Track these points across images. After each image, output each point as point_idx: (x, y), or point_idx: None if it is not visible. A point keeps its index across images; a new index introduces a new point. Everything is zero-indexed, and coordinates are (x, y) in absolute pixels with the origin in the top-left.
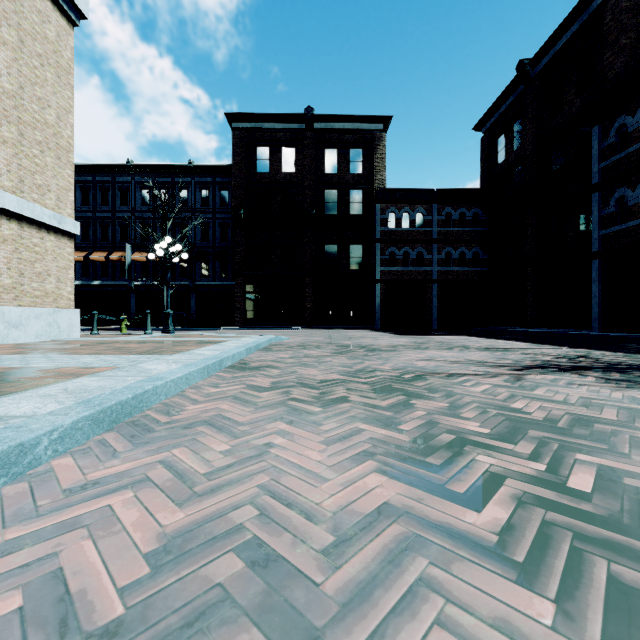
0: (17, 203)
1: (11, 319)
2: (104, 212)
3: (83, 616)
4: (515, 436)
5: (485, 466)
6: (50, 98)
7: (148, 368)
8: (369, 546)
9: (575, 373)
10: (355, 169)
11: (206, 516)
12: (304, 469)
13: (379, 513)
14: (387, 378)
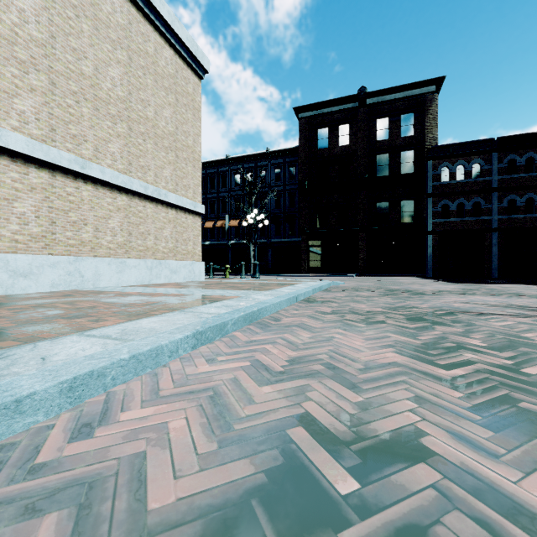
0: (175, 198)
1: (172, 268)
2: (212, 194)
3: (271, 369)
4: (506, 349)
5: (467, 358)
6: (190, 130)
7: (256, 297)
8: (381, 371)
9: None
10: (406, 132)
11: (306, 355)
12: (352, 347)
13: (389, 364)
14: (421, 313)
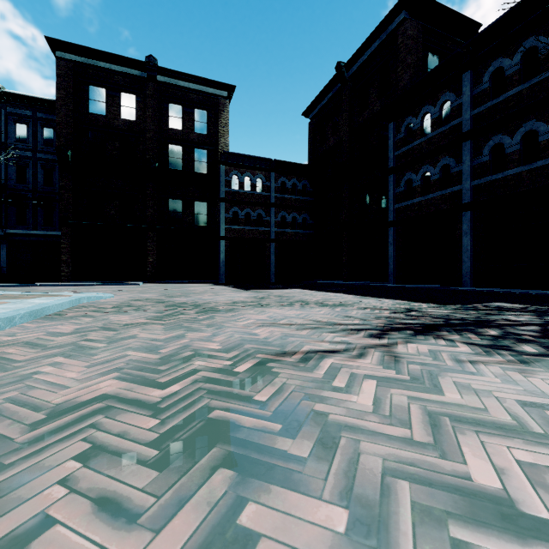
0: None
1: None
2: None
3: None
4: None
5: None
6: None
7: None
8: None
9: (436, 337)
10: (200, 129)
11: None
12: None
13: None
14: (207, 378)
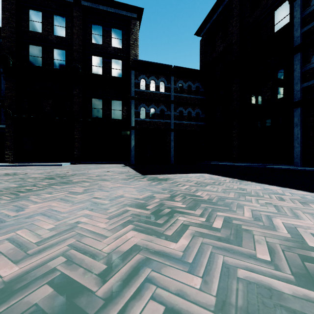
0: None
1: None
2: None
3: None
4: None
5: None
6: None
7: None
8: None
9: None
10: (116, 44)
11: None
12: None
13: None
14: None
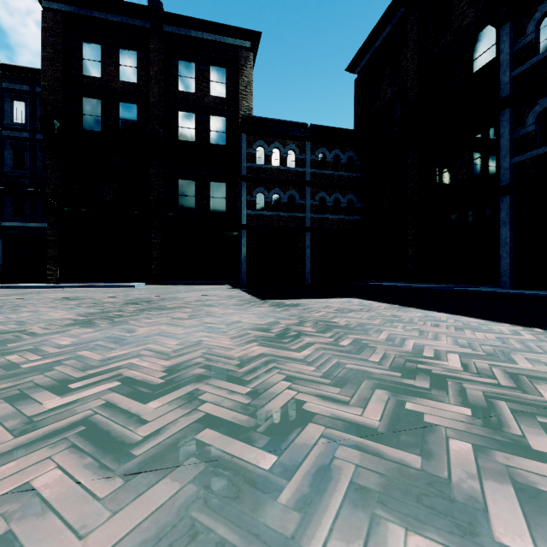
0: None
1: None
2: None
3: None
4: None
5: None
6: None
7: None
8: None
9: None
10: (217, 91)
11: None
12: None
13: None
14: None
